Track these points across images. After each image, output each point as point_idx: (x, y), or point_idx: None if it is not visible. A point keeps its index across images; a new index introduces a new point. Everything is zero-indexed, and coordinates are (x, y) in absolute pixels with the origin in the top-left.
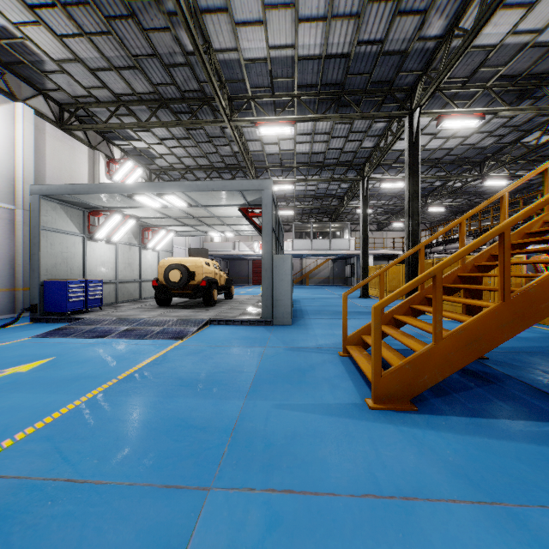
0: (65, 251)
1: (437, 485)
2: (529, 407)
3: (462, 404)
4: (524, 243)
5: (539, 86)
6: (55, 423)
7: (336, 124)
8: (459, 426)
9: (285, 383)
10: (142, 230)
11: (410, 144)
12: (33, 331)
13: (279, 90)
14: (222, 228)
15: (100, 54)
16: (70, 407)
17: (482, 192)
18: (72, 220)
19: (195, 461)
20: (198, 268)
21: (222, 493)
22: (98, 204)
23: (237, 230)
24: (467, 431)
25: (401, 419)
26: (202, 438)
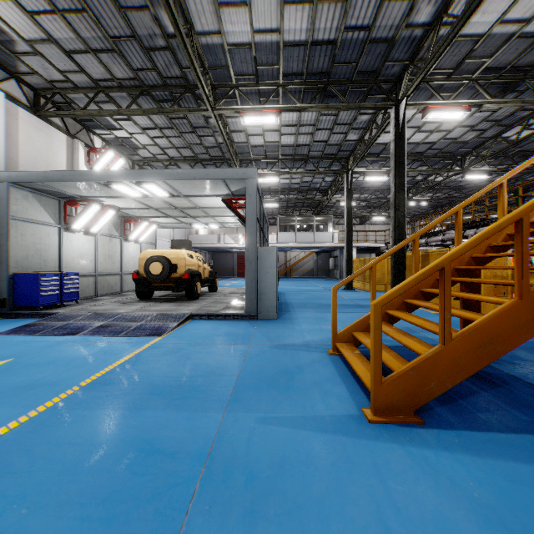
0: (39, 242)
1: None
2: None
3: (472, 414)
4: None
5: (522, 79)
6: None
7: (321, 116)
8: (475, 445)
9: (270, 388)
10: (124, 221)
11: (396, 135)
12: None
13: (264, 78)
14: (206, 220)
15: (76, 34)
16: (14, 426)
17: (461, 187)
18: (46, 210)
19: (156, 506)
20: (180, 260)
21: None
22: (74, 193)
23: (221, 222)
24: (486, 451)
25: (406, 435)
26: (168, 469)
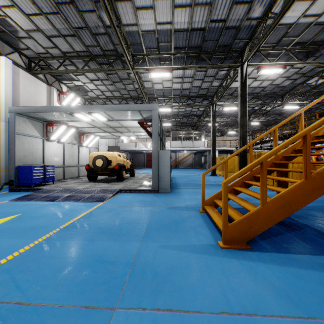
0: (31, 148)
1: (270, 304)
2: (322, 246)
3: (279, 244)
4: (314, 142)
5: (318, 49)
6: (15, 259)
7: (197, 72)
8: (279, 260)
9: (166, 230)
10: (80, 135)
11: (241, 83)
12: (10, 197)
13: (162, 50)
14: (128, 134)
15: (53, 26)
16: (26, 248)
17: (282, 113)
18: (36, 129)
19: (106, 287)
20: (113, 158)
21: (123, 312)
22: (52, 119)
23: (137, 135)
24: (284, 263)
25: (241, 255)
26: (111, 270)
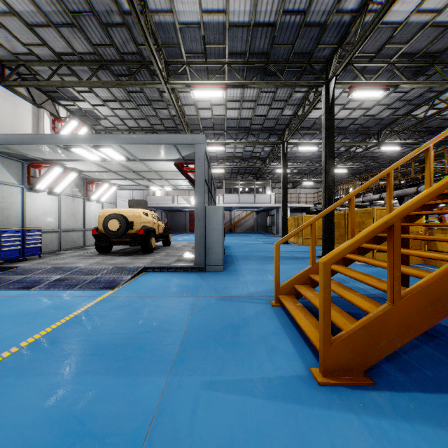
0: (2, 201)
1: None
2: None
3: (419, 371)
4: None
5: (432, 64)
6: None
7: (262, 93)
8: (433, 411)
9: (217, 345)
10: (86, 183)
11: (326, 110)
12: None
13: (211, 57)
14: (161, 182)
15: (37, 8)
16: None
17: (376, 157)
18: (10, 171)
19: None
20: (136, 217)
21: None
22: (37, 156)
23: (174, 184)
24: (445, 419)
25: (359, 401)
26: None
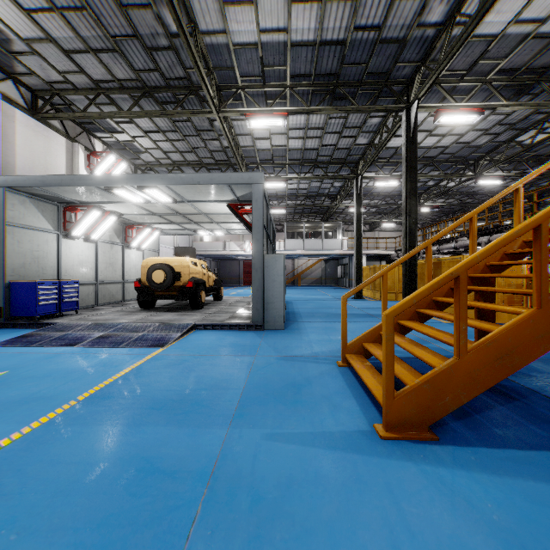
0: (36, 250)
1: None
2: None
3: (489, 429)
4: None
5: (538, 81)
6: None
7: (330, 119)
8: (493, 463)
9: (277, 402)
10: (126, 228)
11: (407, 139)
12: None
13: (270, 80)
14: (211, 226)
15: (75, 33)
16: (6, 444)
17: (474, 192)
18: (45, 216)
19: (155, 530)
20: (184, 268)
21: None
22: (73, 198)
23: (226, 228)
24: (504, 469)
25: (420, 452)
26: (168, 490)
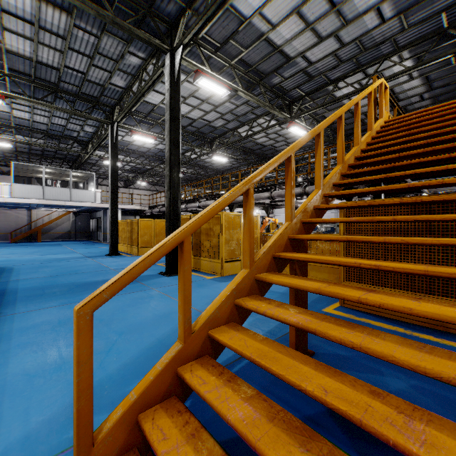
0: None
1: None
2: None
3: None
4: (346, 195)
5: (259, 84)
6: None
7: (76, 28)
8: None
9: None
10: None
11: (172, 85)
12: None
13: None
14: None
15: None
16: None
17: (206, 167)
18: None
19: None
20: None
21: None
22: None
23: None
24: None
25: None
26: None
